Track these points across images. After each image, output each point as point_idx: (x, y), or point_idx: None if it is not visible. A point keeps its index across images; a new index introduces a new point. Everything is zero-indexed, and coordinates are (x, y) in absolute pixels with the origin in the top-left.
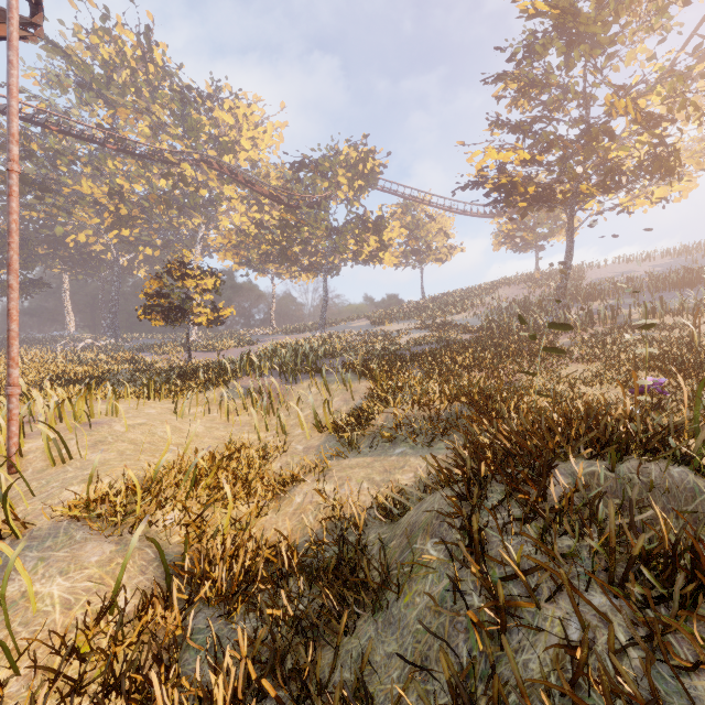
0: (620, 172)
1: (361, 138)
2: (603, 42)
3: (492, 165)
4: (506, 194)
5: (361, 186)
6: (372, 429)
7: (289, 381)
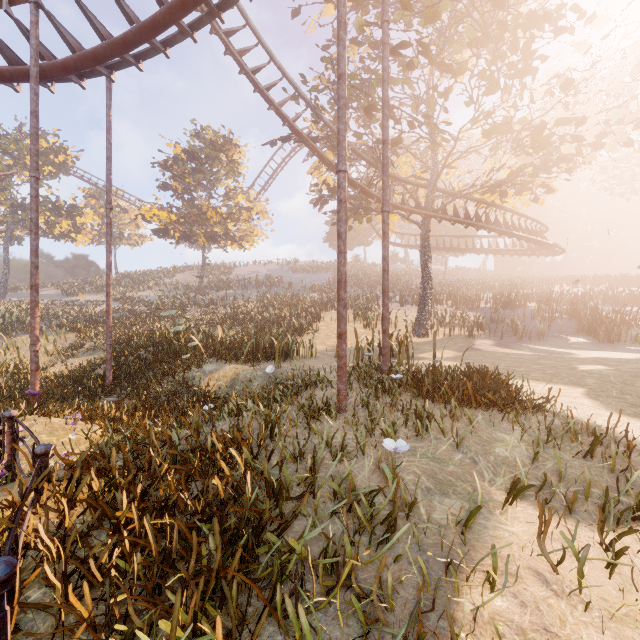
0: (217, 236)
1: (53, 130)
2: (209, 175)
3: (156, 218)
4: (162, 236)
5: (53, 172)
6: (84, 349)
7: (7, 337)
